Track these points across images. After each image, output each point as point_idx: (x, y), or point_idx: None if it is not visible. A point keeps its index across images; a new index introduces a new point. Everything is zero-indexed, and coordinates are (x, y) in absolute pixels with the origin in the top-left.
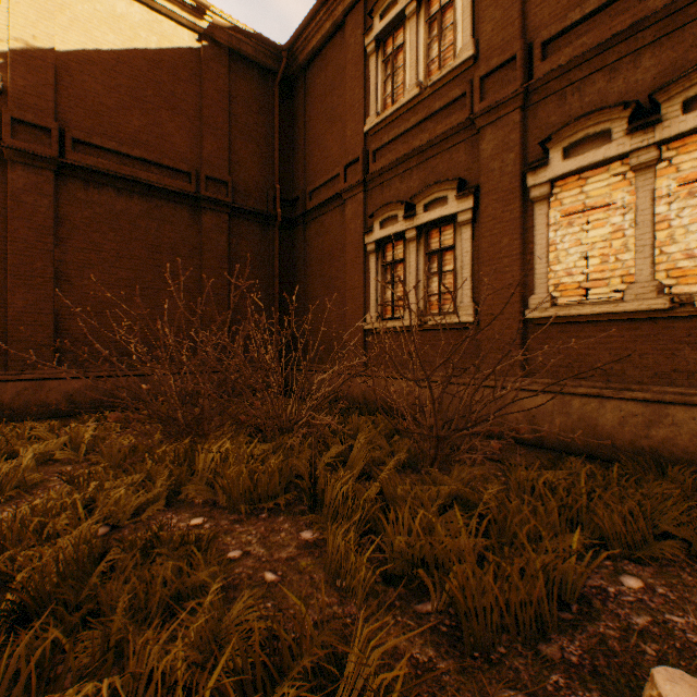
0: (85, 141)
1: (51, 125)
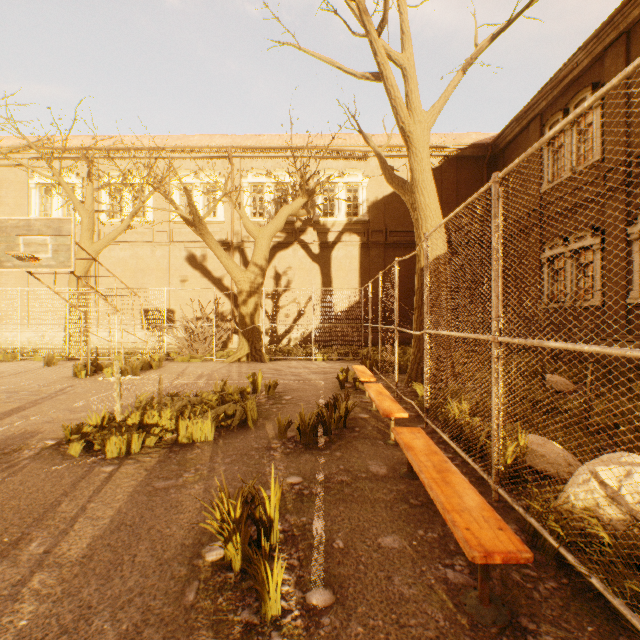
0: (393, 231)
1: (383, 229)
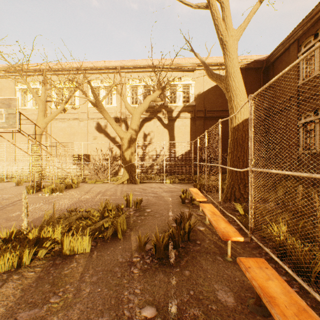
0: (209, 110)
1: (203, 109)
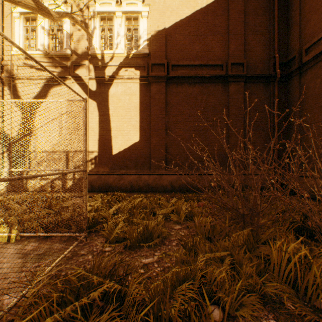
0: (176, 64)
1: (164, 62)
